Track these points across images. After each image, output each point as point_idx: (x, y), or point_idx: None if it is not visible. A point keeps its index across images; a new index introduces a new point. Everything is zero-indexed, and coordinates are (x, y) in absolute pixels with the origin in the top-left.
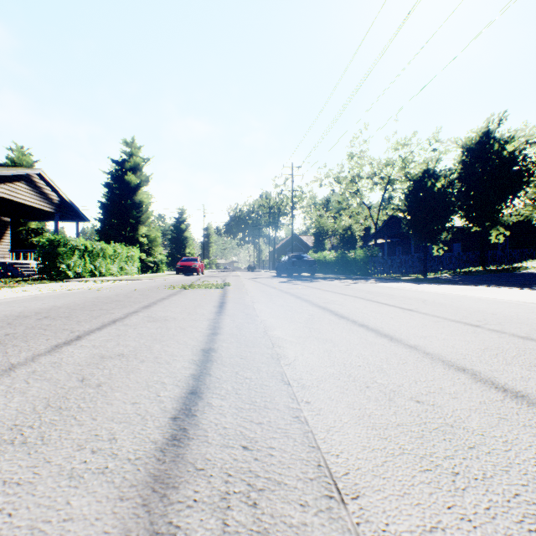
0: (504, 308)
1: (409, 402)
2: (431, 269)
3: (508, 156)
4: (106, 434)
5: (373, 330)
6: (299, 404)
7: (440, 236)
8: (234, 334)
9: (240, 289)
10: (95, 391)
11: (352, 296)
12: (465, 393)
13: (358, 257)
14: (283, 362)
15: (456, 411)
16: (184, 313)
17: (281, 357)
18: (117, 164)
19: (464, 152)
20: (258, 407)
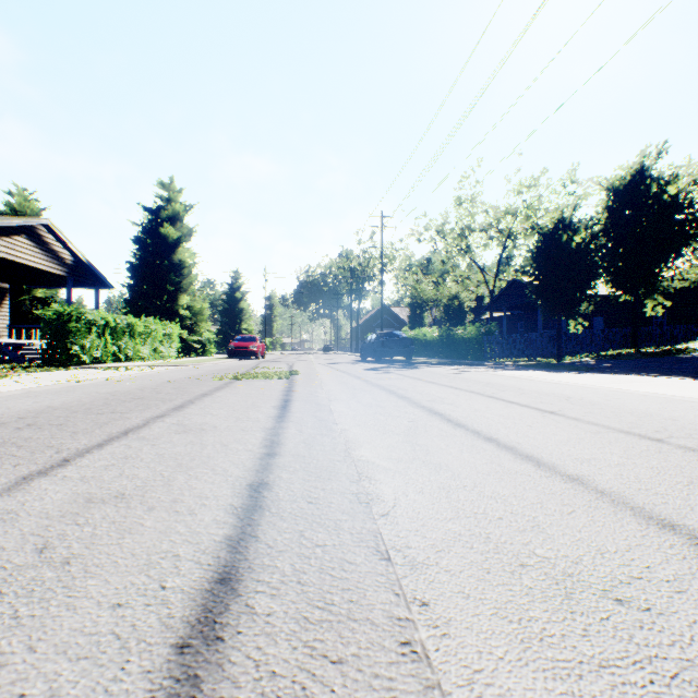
0: (686, 410)
1: (605, 603)
2: (566, 351)
3: (670, 200)
4: (41, 693)
5: (508, 448)
6: (409, 608)
7: (579, 308)
8: (301, 455)
9: (312, 379)
10: (56, 576)
11: (466, 391)
12: (694, 580)
13: (468, 335)
14: (376, 510)
15: (695, 627)
16: (230, 418)
17: (373, 499)
18: (150, 213)
19: (610, 196)
20: (336, 617)
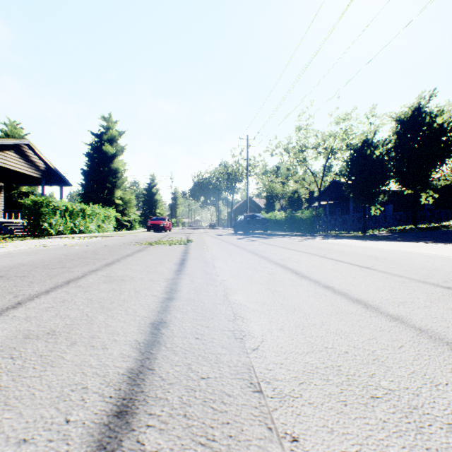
0: None
1: None
2: (369, 227)
3: (438, 127)
4: None
5: (342, 293)
6: (282, 444)
7: (378, 198)
8: (192, 299)
9: (202, 245)
10: None
11: (306, 253)
12: None
13: (305, 216)
14: (248, 345)
15: None
16: (144, 272)
17: (246, 335)
18: (96, 136)
19: (398, 125)
20: None
